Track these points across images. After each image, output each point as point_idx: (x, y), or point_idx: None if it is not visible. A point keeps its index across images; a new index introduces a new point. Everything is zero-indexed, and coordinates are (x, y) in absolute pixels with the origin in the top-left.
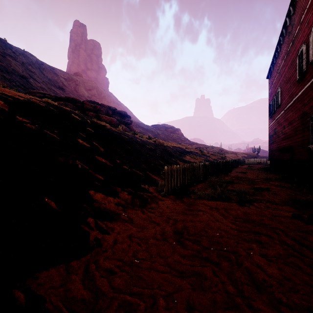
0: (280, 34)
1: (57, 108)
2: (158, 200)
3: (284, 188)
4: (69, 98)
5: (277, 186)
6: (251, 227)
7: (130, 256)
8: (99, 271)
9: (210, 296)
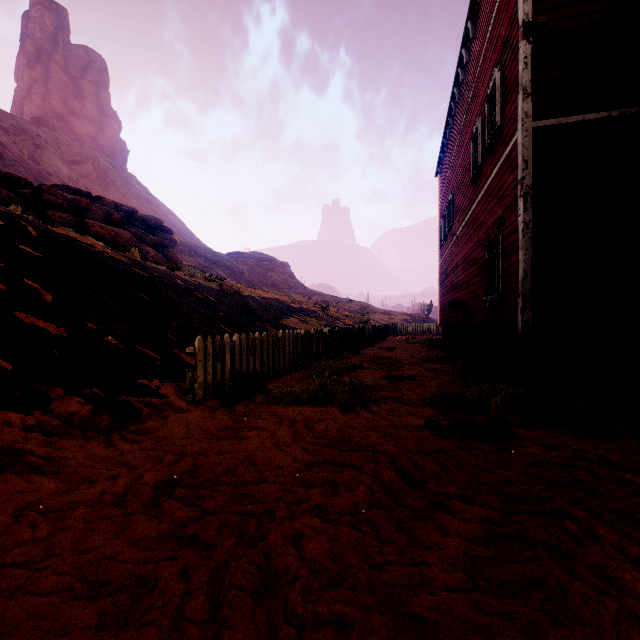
0: (451, 98)
1: None
2: (173, 411)
3: (442, 374)
4: None
5: (432, 371)
6: (336, 453)
7: None
8: None
9: (128, 637)
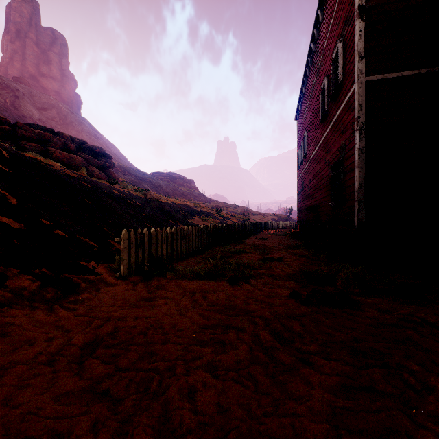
0: (306, 64)
1: None
2: (104, 285)
3: (301, 257)
4: None
5: (293, 255)
6: (224, 318)
7: None
8: None
9: None
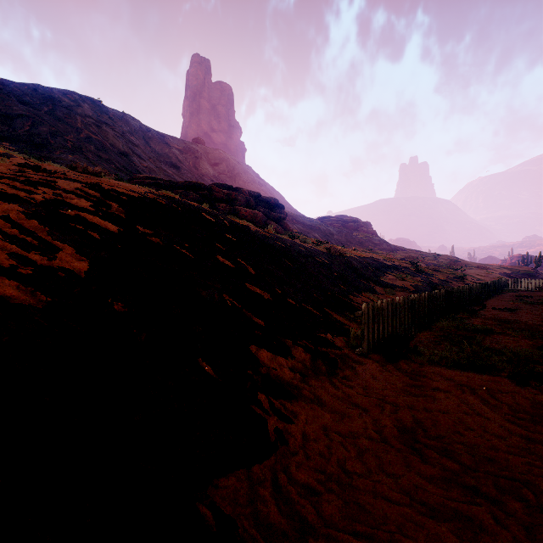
0: None
1: (181, 206)
2: (354, 362)
3: None
4: (190, 183)
5: None
6: None
7: (335, 465)
8: (294, 486)
9: None
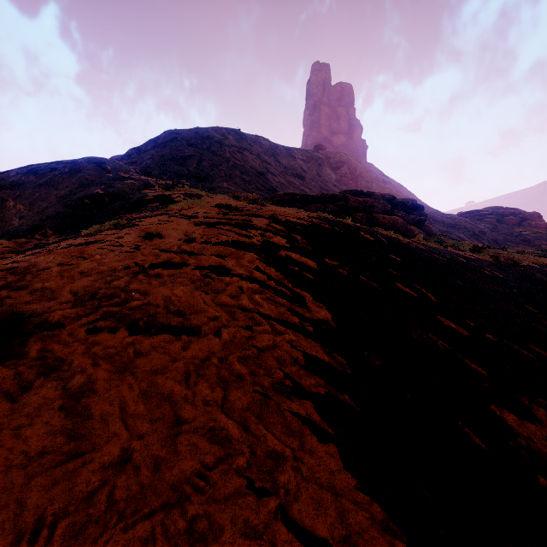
0: None
1: (341, 227)
2: None
3: None
4: (326, 195)
5: None
6: None
7: None
8: None
9: None
